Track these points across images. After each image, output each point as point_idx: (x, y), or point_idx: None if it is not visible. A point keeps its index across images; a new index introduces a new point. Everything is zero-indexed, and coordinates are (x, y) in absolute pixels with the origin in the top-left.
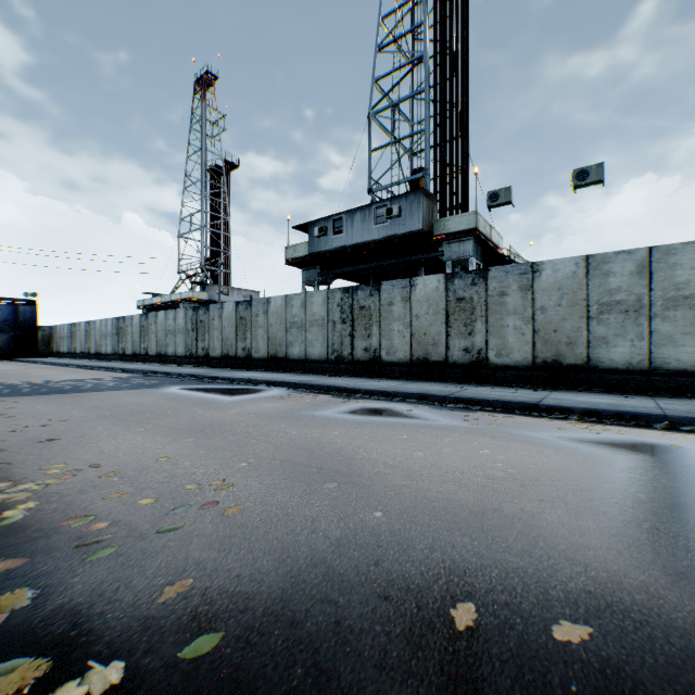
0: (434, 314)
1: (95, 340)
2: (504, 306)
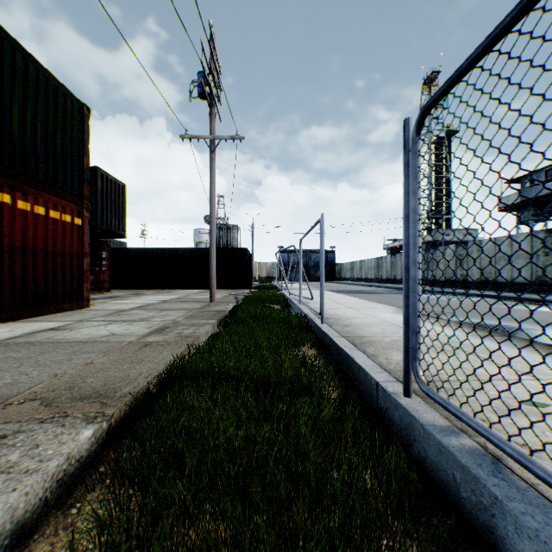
0: None
1: (364, 271)
2: None
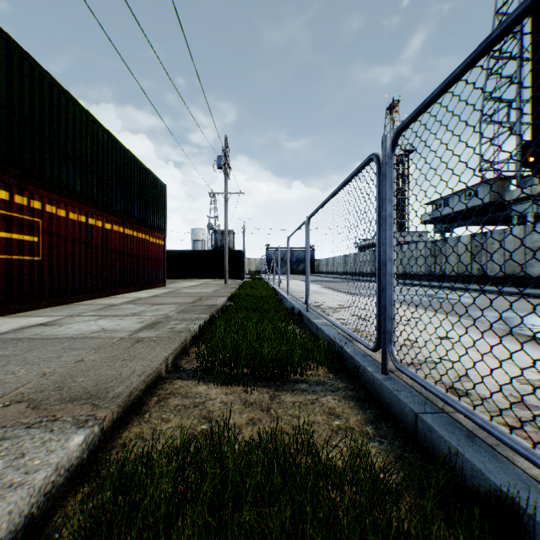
0: (465, 253)
1: (335, 266)
2: (492, 249)
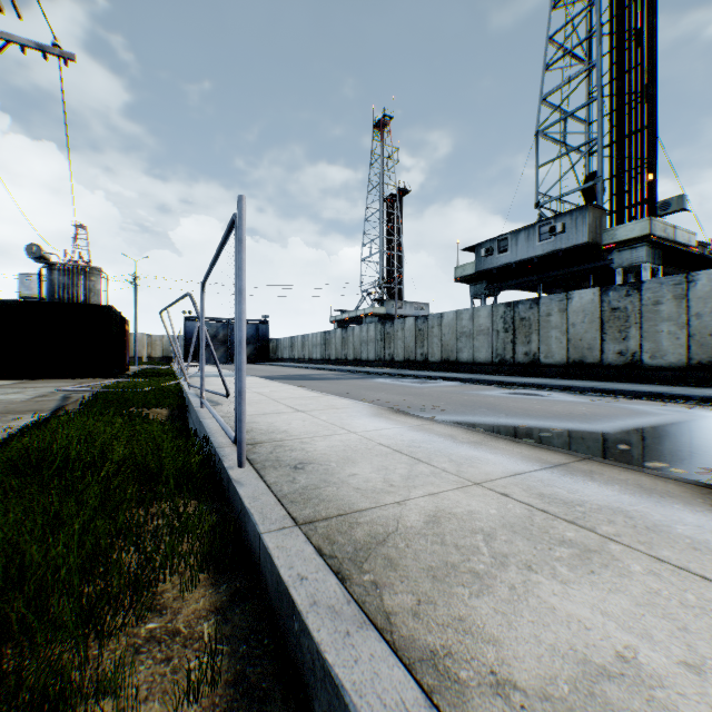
0: (589, 322)
1: (307, 349)
2: (657, 314)
